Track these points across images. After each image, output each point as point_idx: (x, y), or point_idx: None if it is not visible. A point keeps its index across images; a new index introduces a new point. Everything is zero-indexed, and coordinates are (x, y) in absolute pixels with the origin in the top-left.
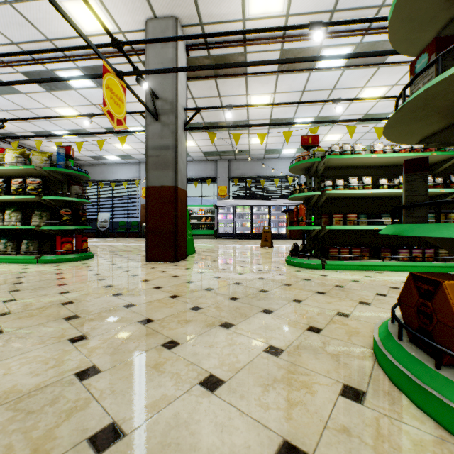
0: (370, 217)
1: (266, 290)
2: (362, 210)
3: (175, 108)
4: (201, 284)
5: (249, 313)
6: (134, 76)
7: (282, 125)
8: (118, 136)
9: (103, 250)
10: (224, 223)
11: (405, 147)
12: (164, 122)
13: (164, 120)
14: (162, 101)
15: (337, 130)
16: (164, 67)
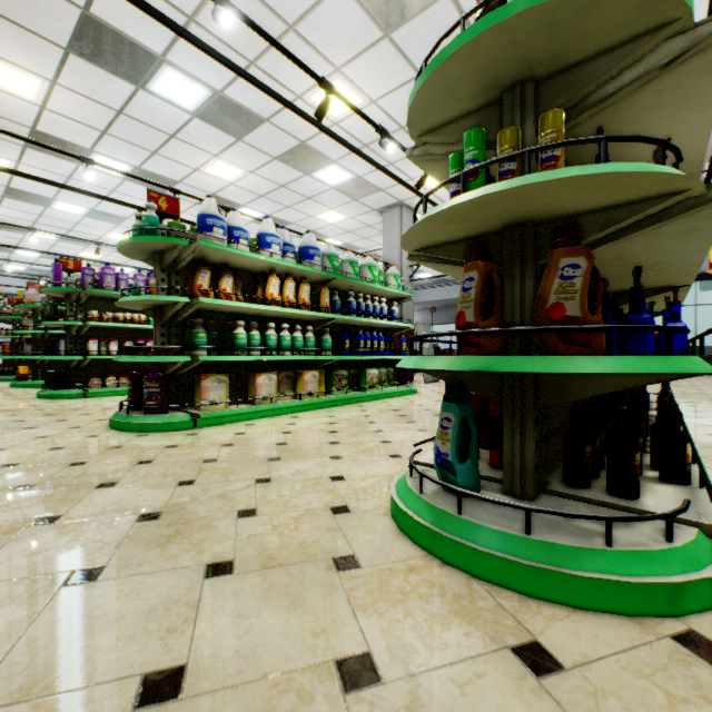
0: None
1: None
2: None
3: None
4: None
5: None
6: None
7: (1, 250)
8: None
9: None
10: None
11: None
12: None
13: None
14: None
15: None
16: None
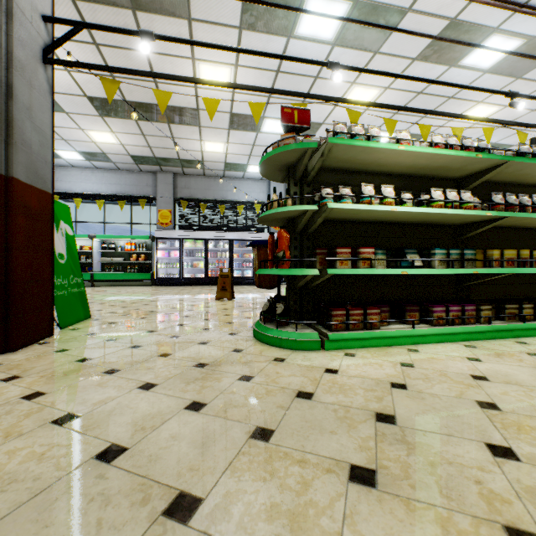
0: (389, 254)
1: (194, 496)
2: (373, 242)
3: None
4: None
5: None
6: None
7: (248, 127)
8: None
9: None
10: (166, 263)
11: (440, 141)
12: None
13: None
14: None
15: None
16: None
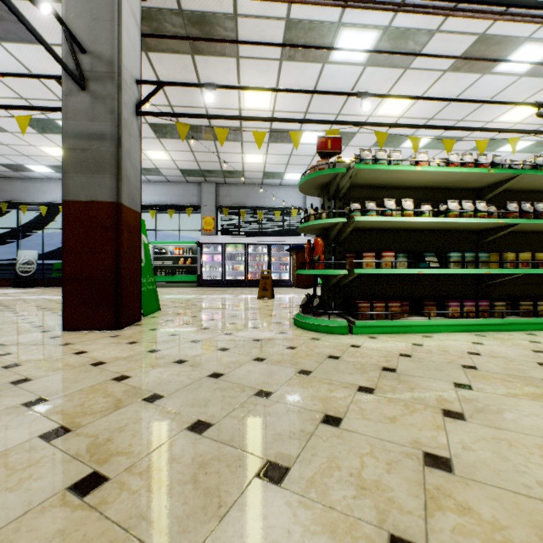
0: (410, 257)
1: (268, 391)
2: (397, 247)
3: (117, 73)
4: (143, 382)
5: (229, 487)
6: (56, 29)
7: (286, 140)
8: (44, 134)
9: (1, 309)
10: (210, 267)
11: (455, 160)
12: (97, 93)
13: (96, 89)
14: (93, 58)
15: (351, 152)
16: (96, 0)
